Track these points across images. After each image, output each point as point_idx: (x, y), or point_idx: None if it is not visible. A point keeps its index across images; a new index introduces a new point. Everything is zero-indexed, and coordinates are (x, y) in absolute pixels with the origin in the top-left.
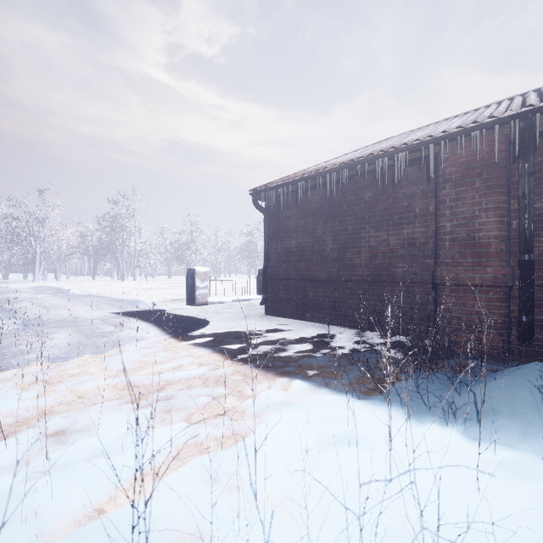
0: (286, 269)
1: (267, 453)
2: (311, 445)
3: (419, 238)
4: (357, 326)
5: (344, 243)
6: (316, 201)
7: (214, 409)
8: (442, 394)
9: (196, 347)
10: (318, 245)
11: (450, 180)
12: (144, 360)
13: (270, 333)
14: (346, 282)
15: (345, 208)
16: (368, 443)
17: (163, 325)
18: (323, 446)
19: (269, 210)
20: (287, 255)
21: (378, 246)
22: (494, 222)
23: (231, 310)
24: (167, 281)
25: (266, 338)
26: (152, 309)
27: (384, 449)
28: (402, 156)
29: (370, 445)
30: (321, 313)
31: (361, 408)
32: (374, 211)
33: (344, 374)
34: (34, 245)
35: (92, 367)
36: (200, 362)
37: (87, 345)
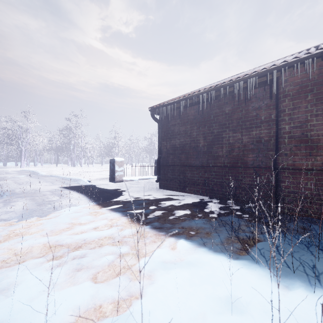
0: (172, 159)
1: (157, 322)
2: (197, 311)
3: (264, 137)
4: (220, 196)
5: (211, 141)
6: (193, 114)
7: (116, 267)
8: (300, 257)
9: (110, 212)
10: (194, 143)
11: (288, 95)
12: (72, 222)
13: (162, 201)
14: (213, 167)
15: (212, 118)
16: (248, 310)
17: (91, 195)
18: (207, 313)
19: (161, 121)
20: (173, 150)
21: (235, 143)
22: (322, 124)
23: (137, 185)
24: (100, 167)
25: (159, 205)
26: (87, 184)
27: (264, 319)
28: (253, 80)
29: (250, 312)
30: (195, 188)
31: (234, 269)
32: (232, 119)
33: (216, 235)
34: (21, 145)
35: (34, 228)
36: (112, 224)
37: (36, 210)
